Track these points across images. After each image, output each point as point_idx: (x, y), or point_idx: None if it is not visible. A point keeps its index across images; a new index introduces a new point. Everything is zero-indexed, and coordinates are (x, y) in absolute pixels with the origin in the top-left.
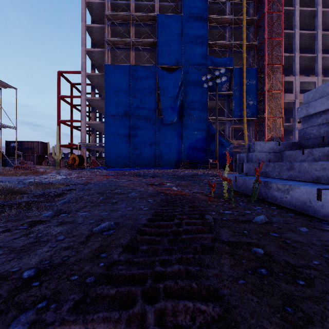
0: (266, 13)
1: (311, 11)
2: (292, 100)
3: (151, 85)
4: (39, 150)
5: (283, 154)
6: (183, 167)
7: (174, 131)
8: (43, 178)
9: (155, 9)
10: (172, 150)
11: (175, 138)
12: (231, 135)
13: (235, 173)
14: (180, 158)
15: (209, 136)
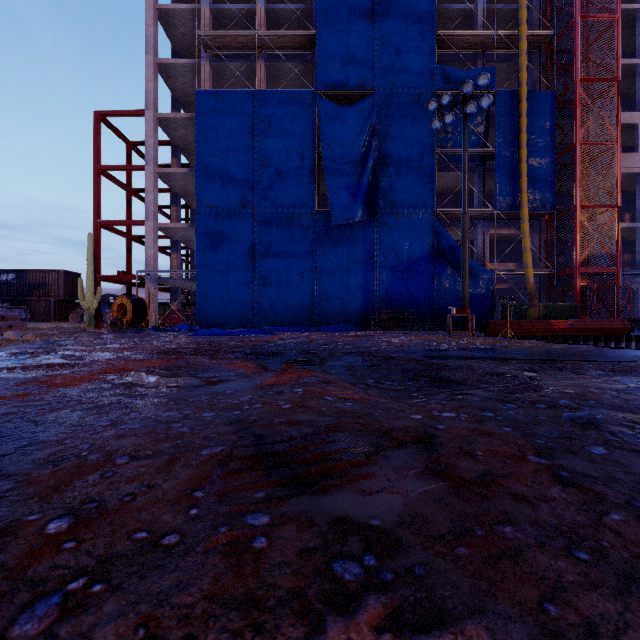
0: None
1: None
2: (634, 168)
3: (302, 136)
4: (61, 289)
5: None
6: (377, 327)
7: (356, 242)
8: None
9: None
10: (352, 288)
11: (358, 259)
12: (488, 252)
13: (544, 346)
14: (370, 306)
15: (440, 254)
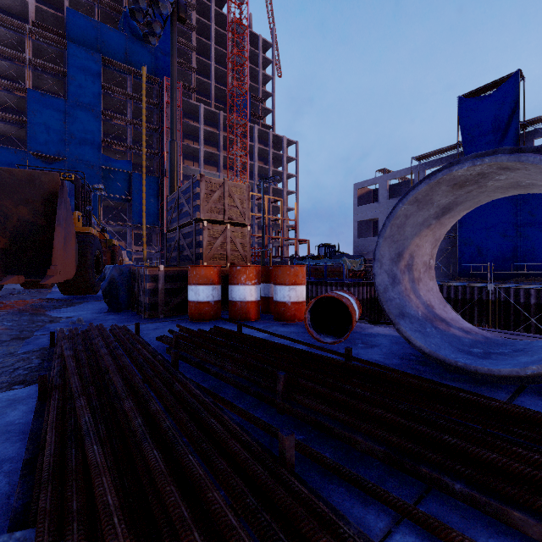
0: (165, 128)
1: (215, 132)
2: None
3: None
4: None
5: None
6: None
7: None
8: None
9: (26, 76)
10: None
11: None
12: (133, 241)
13: None
14: None
15: None
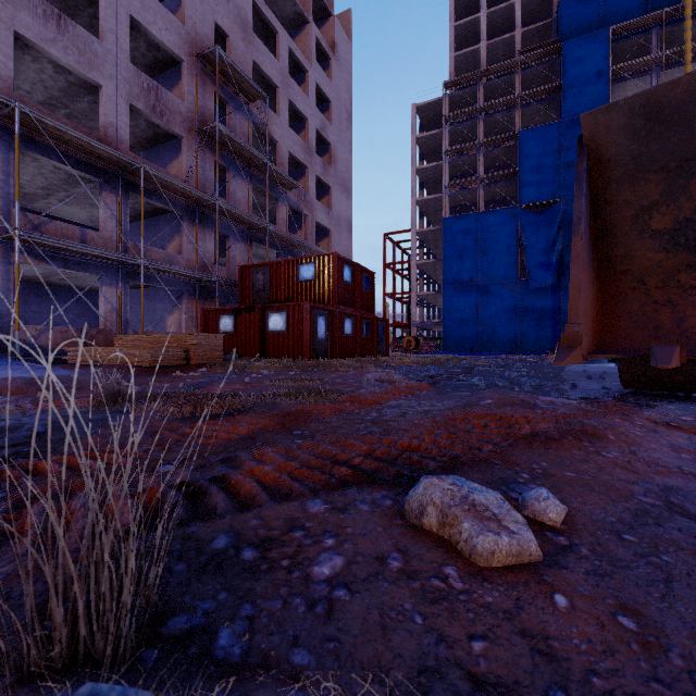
0: None
1: None
2: None
3: (509, 235)
4: None
5: None
6: None
7: (547, 298)
8: None
9: (515, 120)
10: (545, 327)
11: (549, 309)
12: None
13: None
14: (558, 339)
15: None
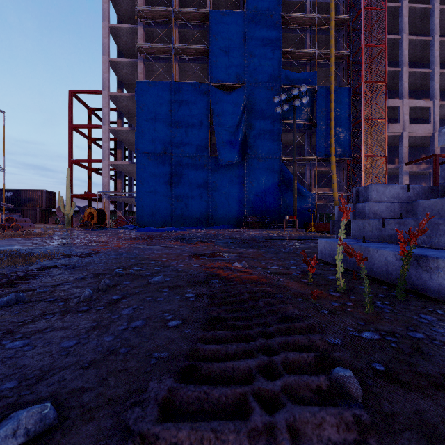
0: (362, 9)
1: (424, 8)
2: (398, 133)
3: (201, 110)
4: (44, 202)
5: (417, 206)
6: (246, 227)
7: (234, 175)
8: (32, 243)
9: (207, 4)
10: (232, 203)
11: (235, 185)
12: (313, 181)
13: (323, 235)
14: (243, 214)
15: (284, 183)
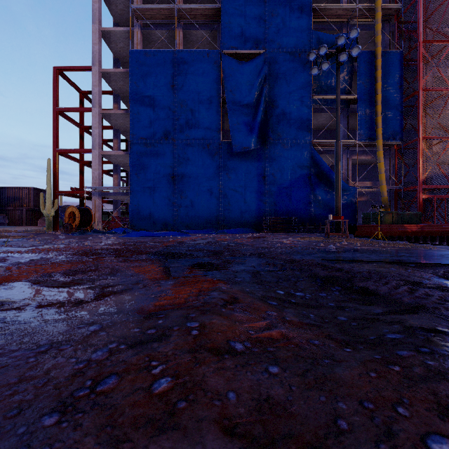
0: None
1: None
2: None
3: (211, 85)
4: (31, 201)
5: None
6: (267, 230)
7: (251, 165)
8: None
9: None
10: (249, 200)
11: (253, 178)
12: (351, 173)
13: (419, 247)
14: (262, 213)
15: (315, 174)
